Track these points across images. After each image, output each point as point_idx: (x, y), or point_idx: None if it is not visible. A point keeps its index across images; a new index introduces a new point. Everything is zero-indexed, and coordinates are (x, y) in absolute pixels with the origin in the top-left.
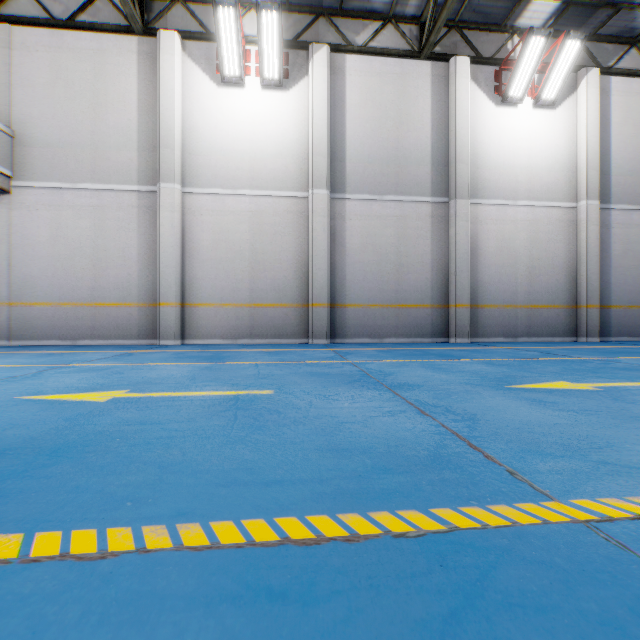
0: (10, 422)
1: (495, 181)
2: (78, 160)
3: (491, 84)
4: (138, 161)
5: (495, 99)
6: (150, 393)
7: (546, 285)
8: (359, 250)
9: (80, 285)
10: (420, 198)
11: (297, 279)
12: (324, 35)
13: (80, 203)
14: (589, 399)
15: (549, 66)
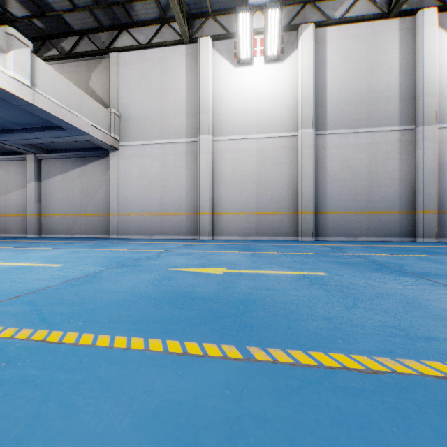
0: (188, 283)
1: None
2: (153, 126)
3: None
4: (186, 123)
5: None
6: (242, 270)
7: None
8: (337, 171)
9: (154, 202)
10: (389, 128)
11: (289, 194)
12: (309, 17)
13: (154, 152)
14: None
15: None
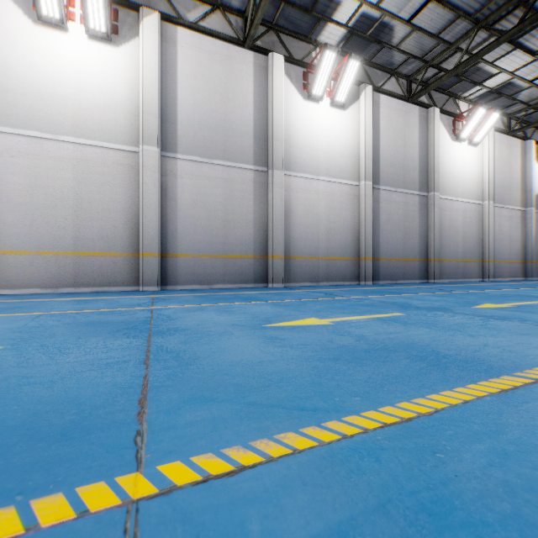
0: None
1: (303, 159)
2: None
3: (300, 81)
4: None
5: (303, 94)
6: None
7: (339, 242)
8: (190, 206)
9: None
10: (244, 165)
11: (128, 229)
12: (156, 4)
13: None
14: (315, 333)
15: (340, 76)
